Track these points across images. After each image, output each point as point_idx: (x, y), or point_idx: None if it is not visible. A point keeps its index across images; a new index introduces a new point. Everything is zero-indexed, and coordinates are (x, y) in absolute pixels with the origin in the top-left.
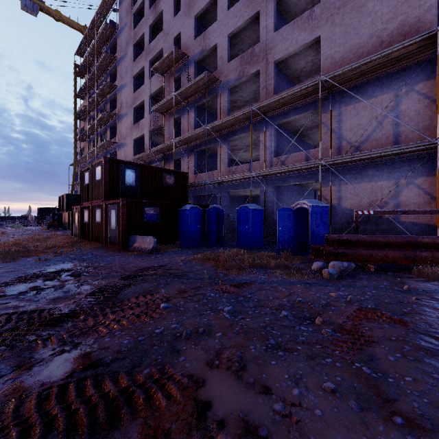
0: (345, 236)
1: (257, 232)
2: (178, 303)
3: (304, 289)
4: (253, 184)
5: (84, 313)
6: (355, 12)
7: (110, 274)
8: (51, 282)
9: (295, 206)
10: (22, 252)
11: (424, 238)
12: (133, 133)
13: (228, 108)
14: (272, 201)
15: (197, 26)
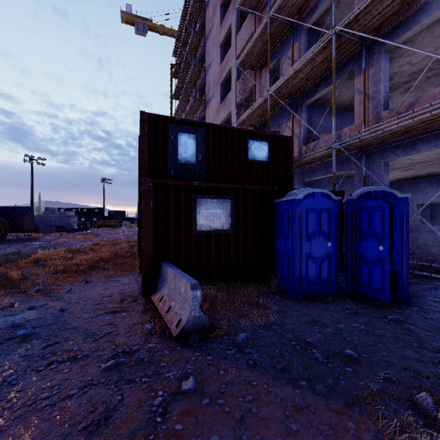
0: None
1: None
2: None
3: None
4: None
5: None
6: None
7: None
8: None
9: None
10: None
11: None
12: (219, 115)
13: None
14: None
15: None
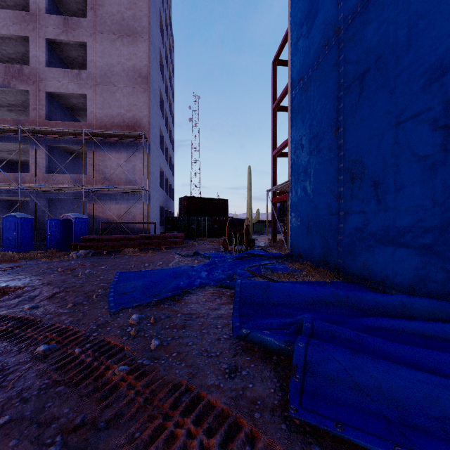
0: (93, 236)
1: (27, 237)
2: None
3: (58, 263)
4: (22, 194)
5: None
6: (109, 94)
7: None
8: None
9: (63, 217)
10: None
11: (133, 236)
12: None
13: None
14: (44, 211)
15: None
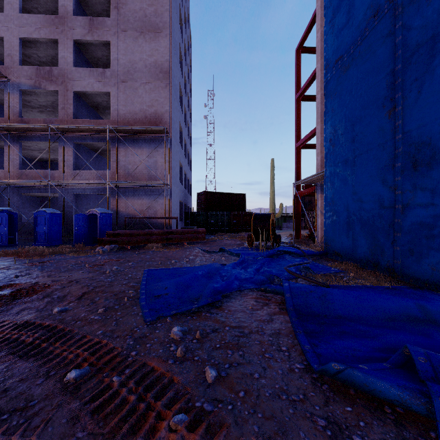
0: (117, 231)
1: (56, 232)
2: (0, 272)
3: (85, 258)
4: (51, 190)
5: None
6: (132, 90)
7: None
8: None
9: (89, 212)
10: None
11: (155, 231)
12: None
13: (20, 110)
14: (71, 206)
15: None
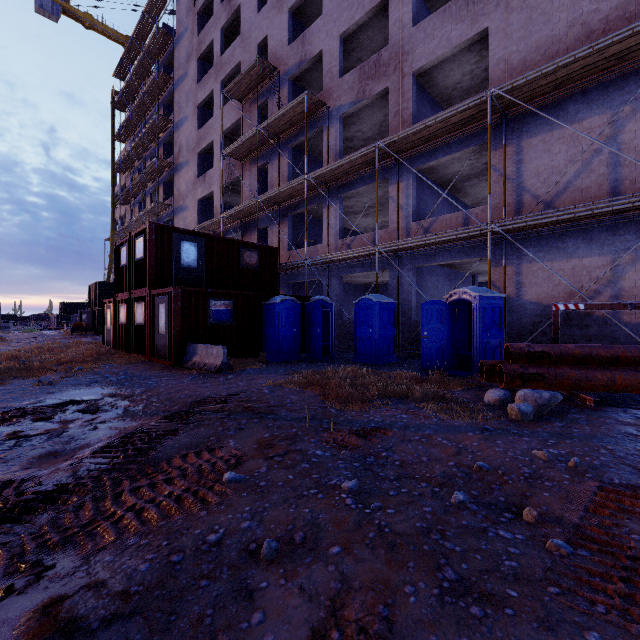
0: (539, 346)
1: (387, 338)
2: (257, 471)
3: (482, 441)
4: (379, 265)
5: (81, 492)
6: None
7: (147, 409)
8: (46, 424)
9: (450, 297)
10: (17, 371)
11: None
12: (197, 190)
13: (339, 147)
14: (409, 290)
15: (293, 25)
